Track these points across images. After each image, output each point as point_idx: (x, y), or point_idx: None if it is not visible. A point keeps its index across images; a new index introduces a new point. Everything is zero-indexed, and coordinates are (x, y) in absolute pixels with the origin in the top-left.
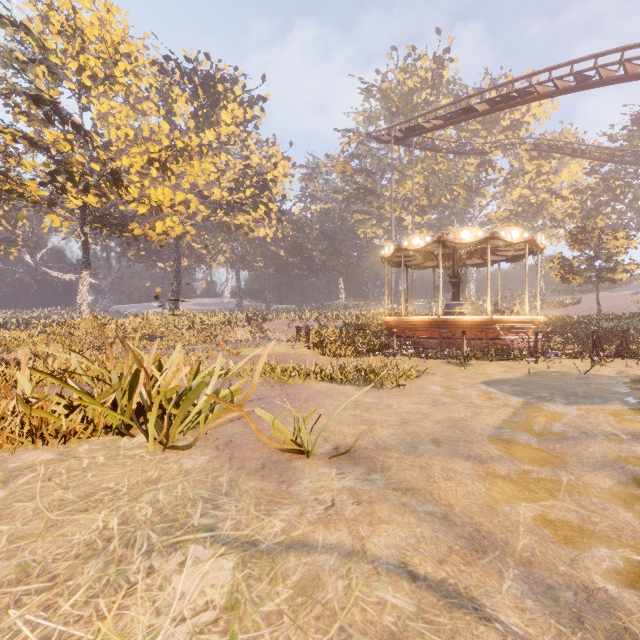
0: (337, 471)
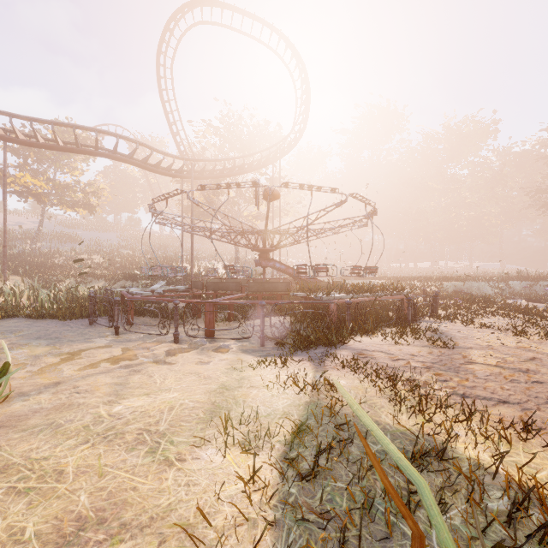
0: (20, 403)
